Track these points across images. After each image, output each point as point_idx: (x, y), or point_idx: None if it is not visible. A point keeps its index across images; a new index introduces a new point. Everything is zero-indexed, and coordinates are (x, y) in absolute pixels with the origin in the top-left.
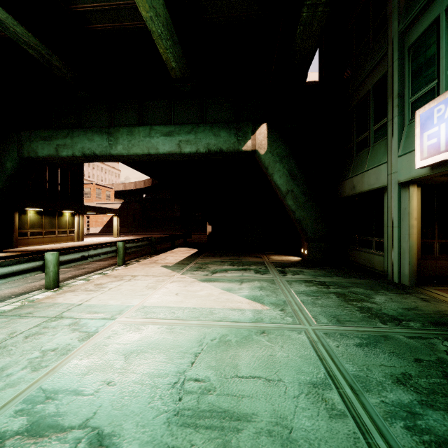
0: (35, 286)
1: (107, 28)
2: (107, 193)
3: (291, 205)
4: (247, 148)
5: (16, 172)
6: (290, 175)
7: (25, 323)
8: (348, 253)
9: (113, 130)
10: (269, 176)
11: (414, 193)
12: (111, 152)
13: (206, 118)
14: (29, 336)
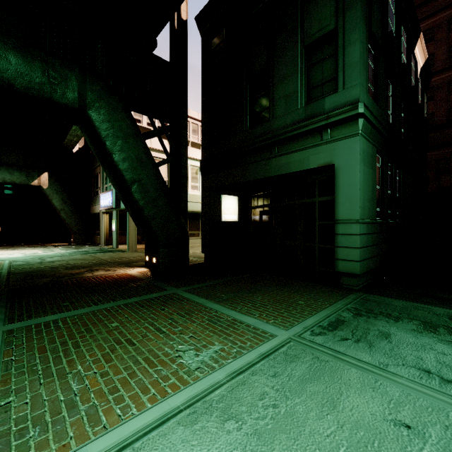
0: None
1: None
2: None
3: (64, 216)
4: (35, 184)
5: None
6: (63, 201)
7: None
8: (94, 239)
9: None
10: (50, 200)
11: (105, 216)
12: None
13: (1, 159)
14: None
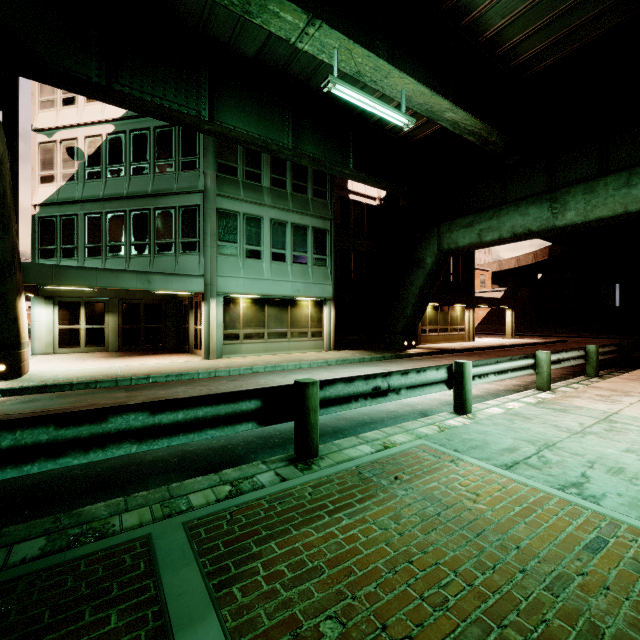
0: (507, 385)
1: (553, 61)
2: (481, 278)
3: None
4: None
5: (433, 267)
6: None
7: (578, 418)
8: None
9: (558, 194)
10: None
11: None
12: (555, 224)
13: None
14: (606, 430)
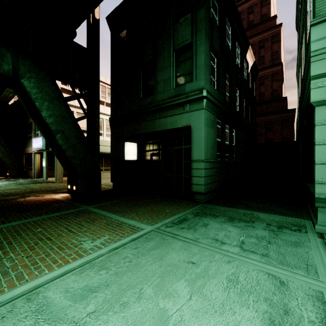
0: None
1: None
2: None
3: (0, 155)
4: None
5: None
6: (0, 143)
7: None
8: (28, 173)
9: None
10: None
11: (37, 155)
12: None
13: None
14: None
